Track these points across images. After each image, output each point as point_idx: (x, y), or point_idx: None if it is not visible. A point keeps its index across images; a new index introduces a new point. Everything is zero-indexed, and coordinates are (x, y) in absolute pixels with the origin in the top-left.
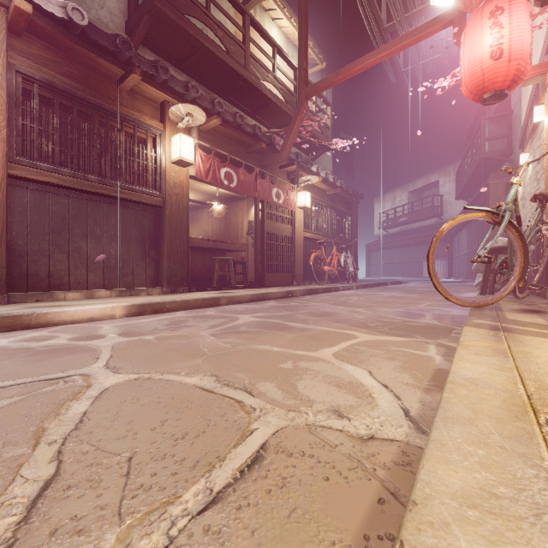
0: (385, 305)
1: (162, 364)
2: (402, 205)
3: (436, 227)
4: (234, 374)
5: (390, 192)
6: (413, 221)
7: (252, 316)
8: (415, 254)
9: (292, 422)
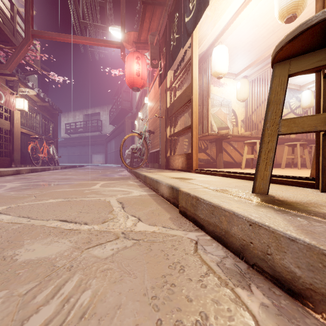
0: (92, 174)
1: (9, 202)
2: (80, 122)
3: (99, 137)
4: (69, 196)
5: (72, 112)
6: (86, 132)
7: (13, 183)
8: (88, 151)
9: (117, 198)
